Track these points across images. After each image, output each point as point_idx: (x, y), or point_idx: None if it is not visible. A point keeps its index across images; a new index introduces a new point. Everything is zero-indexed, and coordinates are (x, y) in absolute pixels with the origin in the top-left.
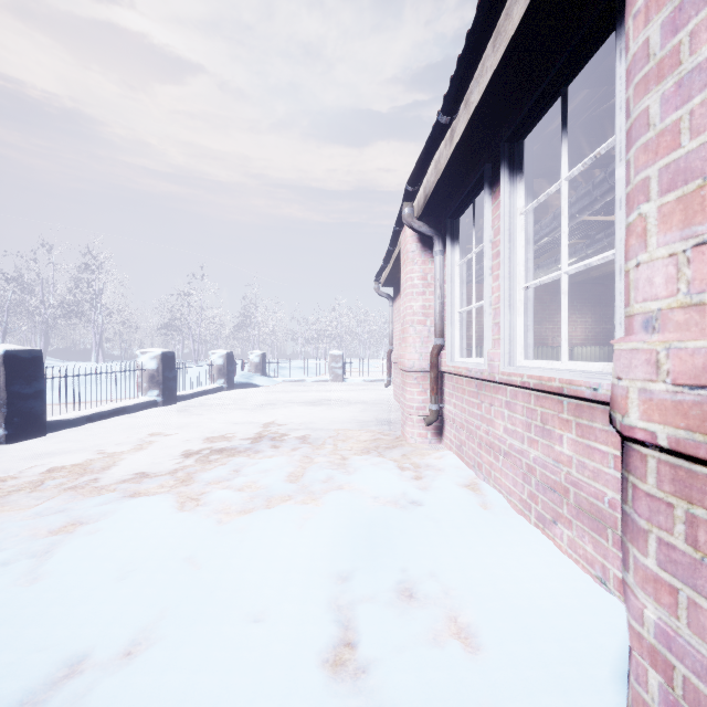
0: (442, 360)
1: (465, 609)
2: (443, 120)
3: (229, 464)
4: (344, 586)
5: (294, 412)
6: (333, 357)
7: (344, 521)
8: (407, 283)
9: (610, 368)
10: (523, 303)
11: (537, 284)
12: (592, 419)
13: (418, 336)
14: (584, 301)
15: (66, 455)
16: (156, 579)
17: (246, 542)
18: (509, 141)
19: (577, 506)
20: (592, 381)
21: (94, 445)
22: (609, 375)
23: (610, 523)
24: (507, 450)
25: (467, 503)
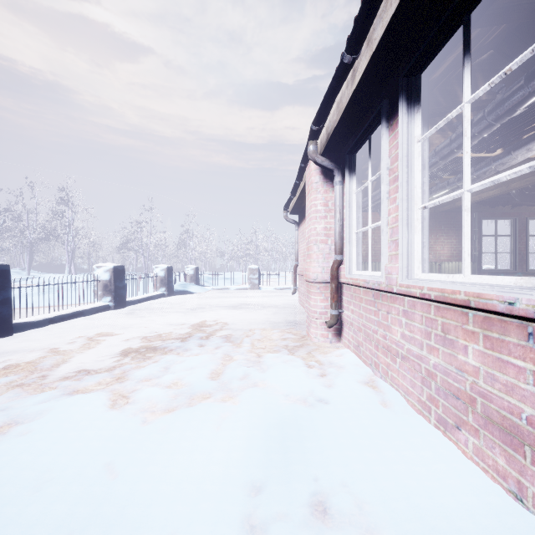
0: (341, 273)
1: (382, 531)
2: (347, 60)
3: (160, 362)
4: (257, 499)
5: (219, 315)
6: (251, 270)
7: (258, 423)
8: (311, 209)
9: (525, 282)
10: (420, 221)
11: (436, 203)
12: (505, 332)
13: (320, 253)
14: (450, 225)
15: (24, 353)
16: (69, 493)
17: (166, 446)
18: (407, 77)
19: (485, 417)
20: (508, 295)
21: (50, 344)
22: (525, 289)
23: (529, 440)
24: (405, 354)
25: (369, 401)
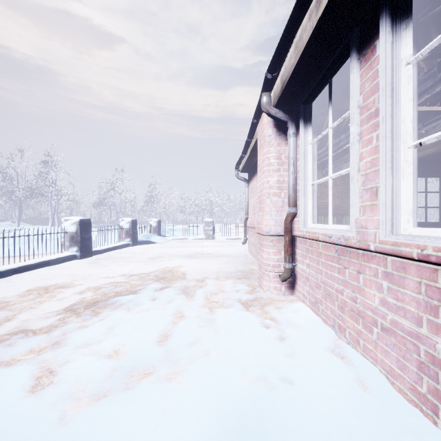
0: (295, 226)
1: None
2: None
3: (107, 321)
4: None
5: (176, 264)
6: (206, 223)
7: (208, 426)
8: (264, 162)
9: None
10: (410, 163)
11: None
12: None
13: (273, 206)
14: None
15: None
16: None
17: None
18: None
19: None
20: None
21: (3, 297)
22: None
23: None
24: (388, 326)
25: (344, 383)
